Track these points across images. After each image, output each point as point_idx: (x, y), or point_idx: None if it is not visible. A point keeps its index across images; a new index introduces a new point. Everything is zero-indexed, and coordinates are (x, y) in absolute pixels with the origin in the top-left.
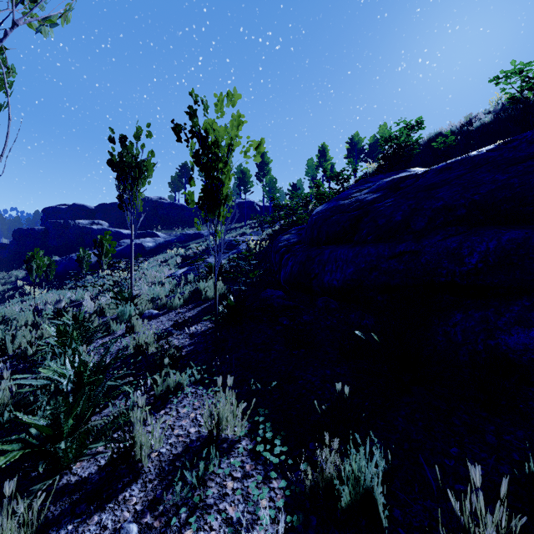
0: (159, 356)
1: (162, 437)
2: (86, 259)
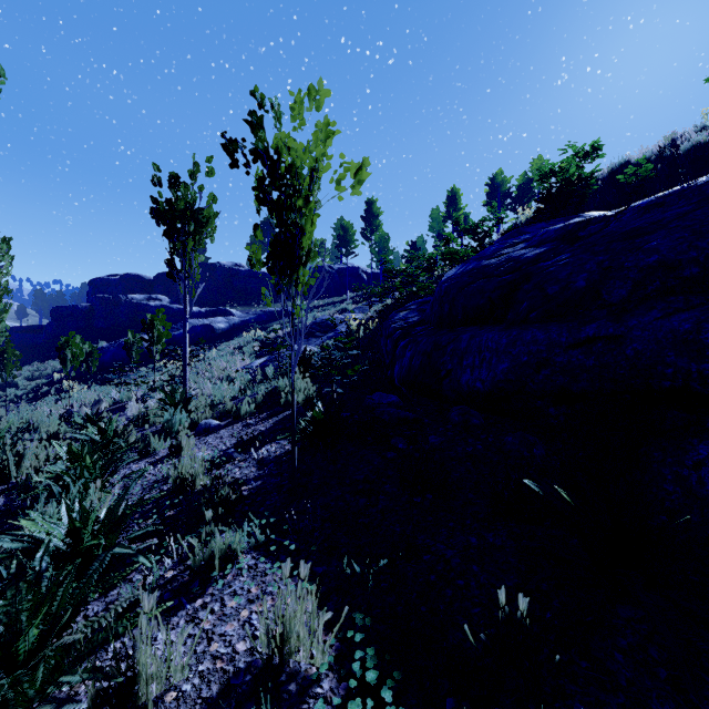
0: (208, 498)
1: (187, 662)
2: (136, 345)
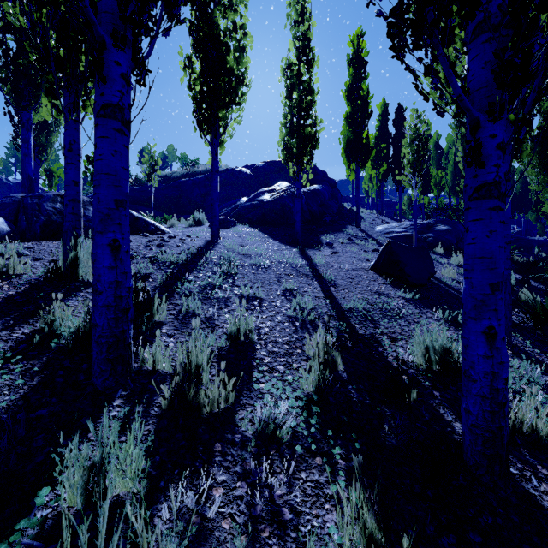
0: None
1: None
2: None
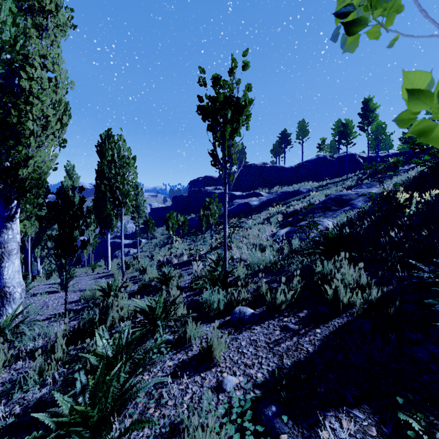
0: None
1: None
2: (205, 217)
